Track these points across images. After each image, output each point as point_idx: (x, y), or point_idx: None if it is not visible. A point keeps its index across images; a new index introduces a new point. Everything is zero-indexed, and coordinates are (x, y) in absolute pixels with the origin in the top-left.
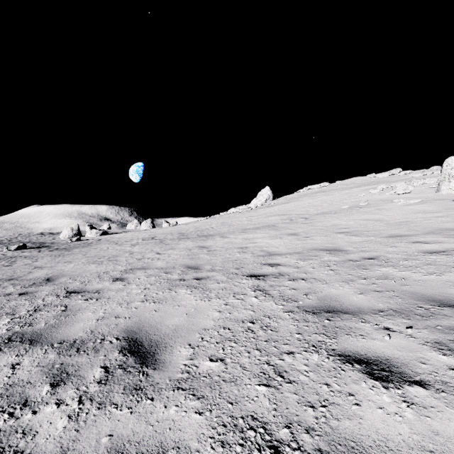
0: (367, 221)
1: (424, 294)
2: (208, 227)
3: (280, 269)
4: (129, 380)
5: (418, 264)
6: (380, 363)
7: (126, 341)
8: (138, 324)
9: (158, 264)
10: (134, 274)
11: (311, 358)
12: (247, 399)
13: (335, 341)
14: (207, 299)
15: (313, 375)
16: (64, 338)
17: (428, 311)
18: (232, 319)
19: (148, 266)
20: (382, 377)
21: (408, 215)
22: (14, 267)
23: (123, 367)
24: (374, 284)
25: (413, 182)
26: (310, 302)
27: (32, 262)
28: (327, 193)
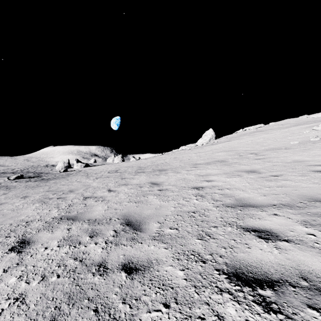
0: None
1: None
2: (162, 161)
3: (291, 254)
4: None
5: None
6: None
7: None
8: None
9: (97, 210)
10: (53, 231)
11: None
12: None
13: None
14: None
15: None
16: None
17: None
18: None
19: (83, 213)
20: None
21: None
22: None
23: None
24: None
25: None
26: None
27: (1, 194)
28: (265, 132)
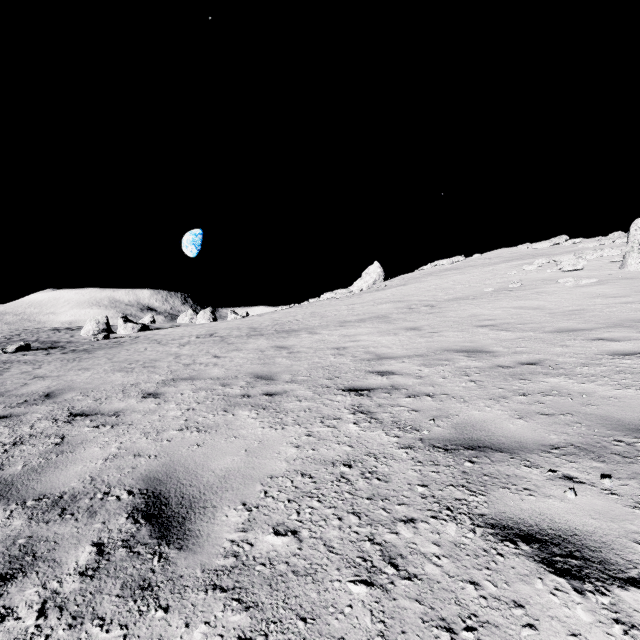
0: (521, 310)
1: (621, 420)
2: (291, 319)
3: (394, 379)
4: (134, 570)
5: (605, 372)
6: (564, 542)
7: (143, 497)
8: (168, 467)
9: (214, 372)
10: (176, 387)
11: (445, 531)
12: (333, 610)
13: (484, 500)
14: (280, 427)
15: (449, 564)
16: (47, 490)
17: (631, 447)
18: (316, 460)
19: (199, 375)
20: (571, 570)
21: (581, 300)
22: (5, 376)
23: (129, 544)
24: (540, 402)
25: (586, 255)
26: (440, 432)
27: (32, 369)
28: (462, 271)
